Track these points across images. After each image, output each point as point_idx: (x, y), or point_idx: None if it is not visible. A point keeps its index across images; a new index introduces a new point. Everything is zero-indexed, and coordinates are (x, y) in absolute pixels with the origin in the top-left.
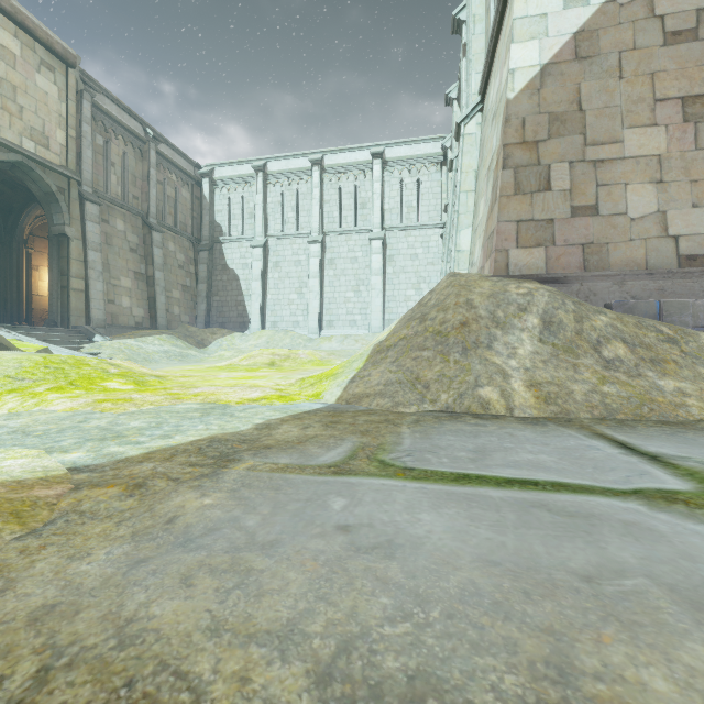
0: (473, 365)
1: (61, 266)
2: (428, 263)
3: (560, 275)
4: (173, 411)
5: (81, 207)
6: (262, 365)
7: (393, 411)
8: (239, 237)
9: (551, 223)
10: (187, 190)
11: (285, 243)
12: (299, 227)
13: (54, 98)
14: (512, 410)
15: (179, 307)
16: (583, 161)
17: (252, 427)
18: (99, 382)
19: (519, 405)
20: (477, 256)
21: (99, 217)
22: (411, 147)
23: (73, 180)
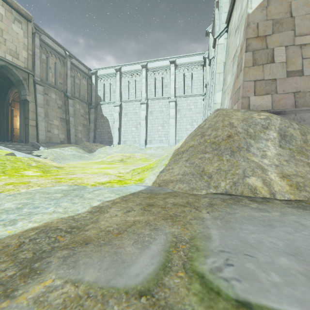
0: (240, 162)
1: (25, 115)
2: (196, 112)
3: (281, 110)
4: (46, 192)
5: (34, 87)
6: (117, 161)
7: (190, 194)
8: (108, 101)
9: (275, 81)
10: (85, 81)
11: (129, 104)
12: (136, 96)
13: (21, 36)
14: (274, 194)
15: (81, 134)
16: (293, 45)
17: (88, 210)
18: (21, 171)
19: (279, 190)
20: (227, 104)
21: (43, 92)
22: (189, 58)
23: (30, 74)
